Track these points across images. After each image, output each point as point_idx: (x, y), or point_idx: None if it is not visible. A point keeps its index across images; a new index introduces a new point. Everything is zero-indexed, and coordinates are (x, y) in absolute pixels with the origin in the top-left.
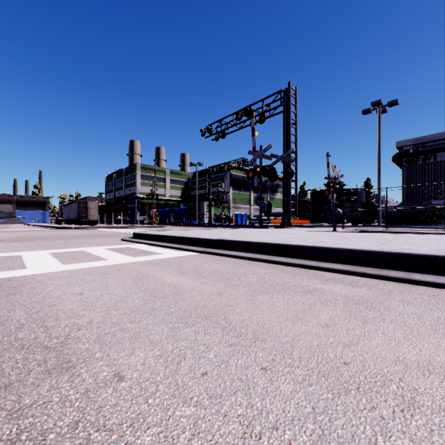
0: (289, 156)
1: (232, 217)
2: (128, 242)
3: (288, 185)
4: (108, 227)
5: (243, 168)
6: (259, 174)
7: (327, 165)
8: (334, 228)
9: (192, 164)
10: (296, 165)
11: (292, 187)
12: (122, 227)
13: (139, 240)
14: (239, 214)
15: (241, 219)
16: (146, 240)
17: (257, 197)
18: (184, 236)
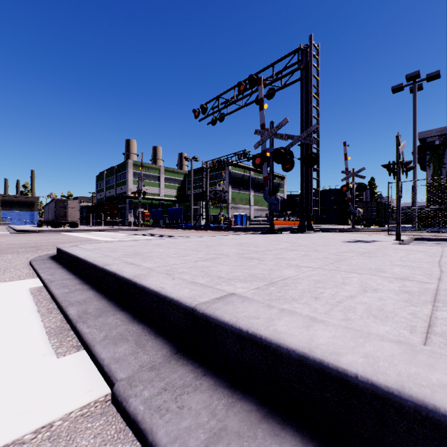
0: (310, 135)
1: (231, 218)
2: (27, 269)
3: (308, 176)
4: (82, 230)
5: (242, 166)
6: (268, 161)
7: (345, 156)
8: (397, 236)
9: (187, 159)
10: (319, 148)
11: (314, 178)
12: (101, 230)
13: (48, 265)
14: (239, 215)
15: (241, 220)
16: (56, 268)
17: (267, 191)
18: (114, 269)
